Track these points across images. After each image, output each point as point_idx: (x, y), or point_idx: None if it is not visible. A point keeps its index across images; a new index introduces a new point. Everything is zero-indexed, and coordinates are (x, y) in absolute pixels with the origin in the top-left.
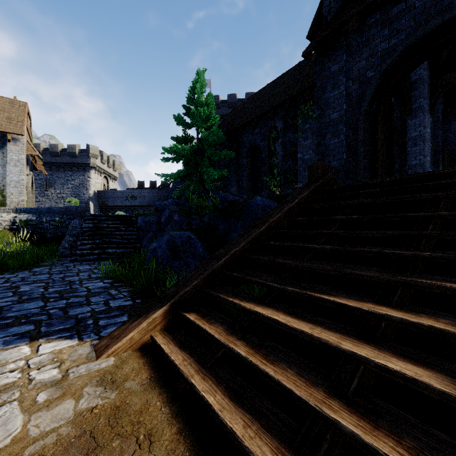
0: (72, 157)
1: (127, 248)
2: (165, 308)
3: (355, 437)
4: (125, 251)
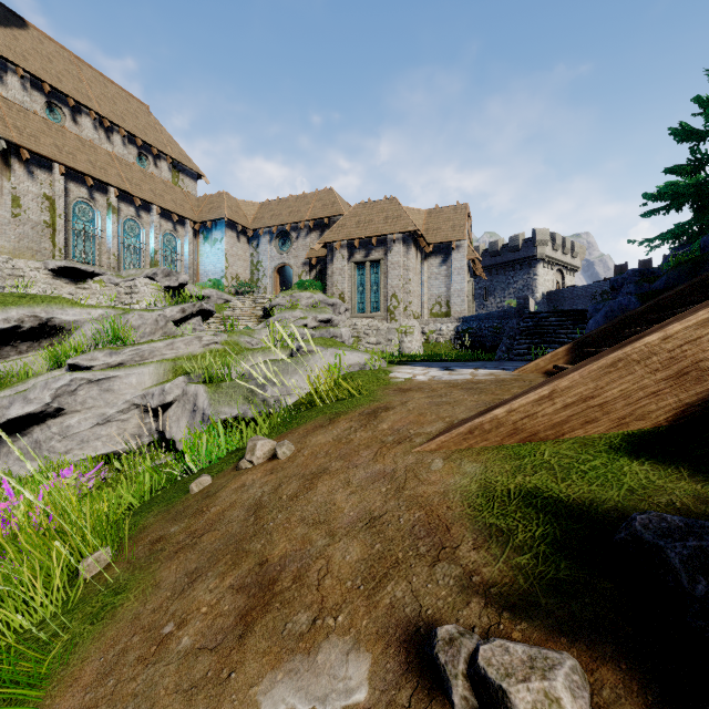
0: (513, 253)
1: None
2: (568, 346)
3: None
4: None
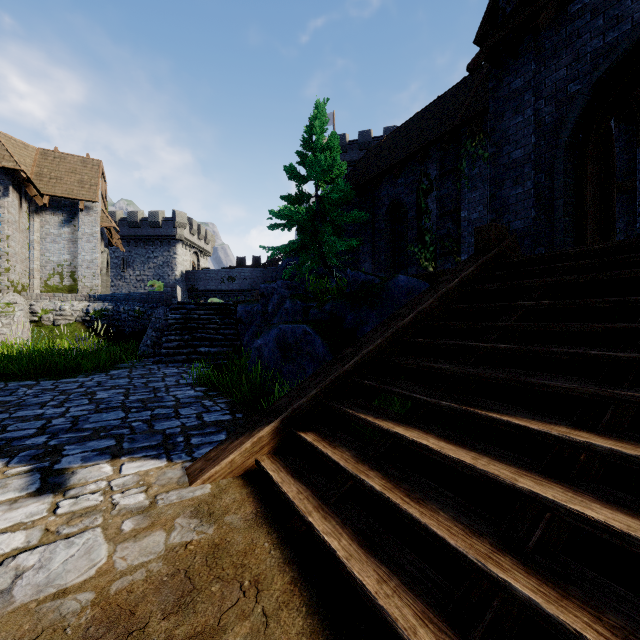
0: (154, 228)
1: (223, 346)
2: (274, 425)
3: (532, 605)
4: (221, 350)
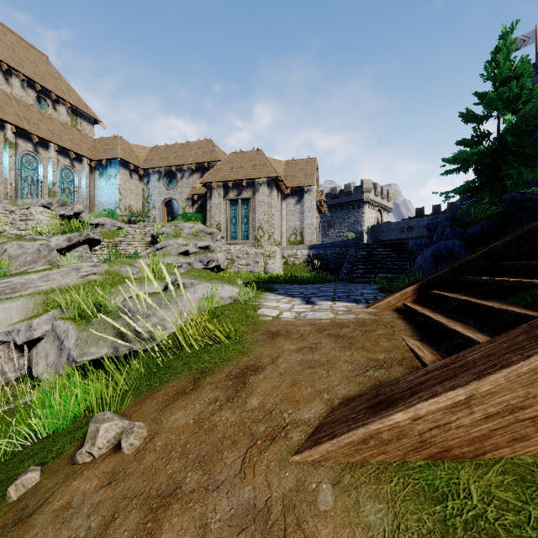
0: (348, 196)
1: (397, 273)
2: (415, 286)
3: (512, 312)
4: (395, 276)
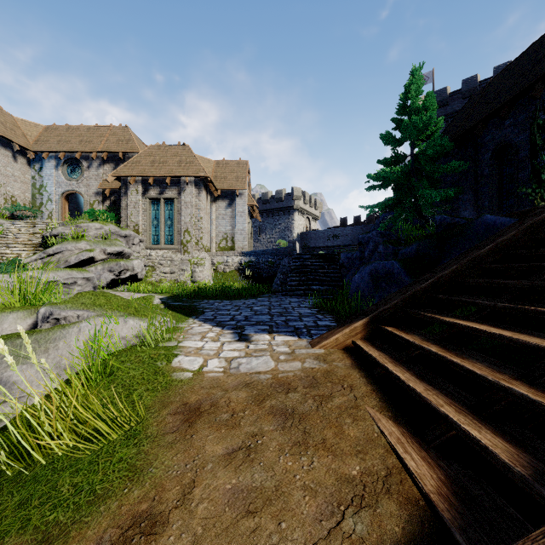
0: (279, 202)
1: (329, 286)
2: (365, 320)
3: (523, 397)
4: (328, 288)
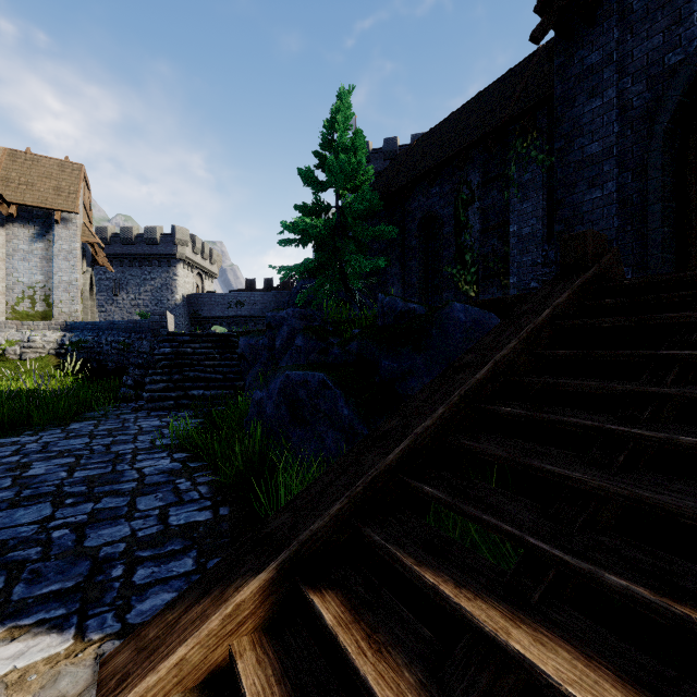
0: (151, 246)
1: (222, 388)
2: (266, 577)
3: None
4: (219, 393)
